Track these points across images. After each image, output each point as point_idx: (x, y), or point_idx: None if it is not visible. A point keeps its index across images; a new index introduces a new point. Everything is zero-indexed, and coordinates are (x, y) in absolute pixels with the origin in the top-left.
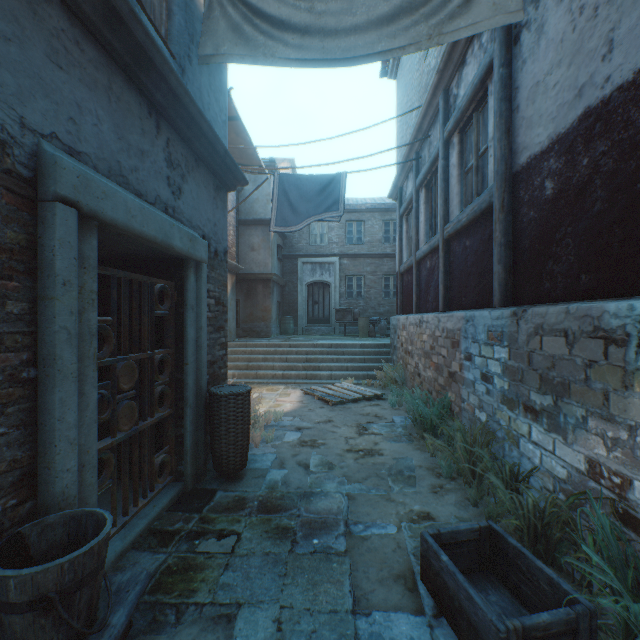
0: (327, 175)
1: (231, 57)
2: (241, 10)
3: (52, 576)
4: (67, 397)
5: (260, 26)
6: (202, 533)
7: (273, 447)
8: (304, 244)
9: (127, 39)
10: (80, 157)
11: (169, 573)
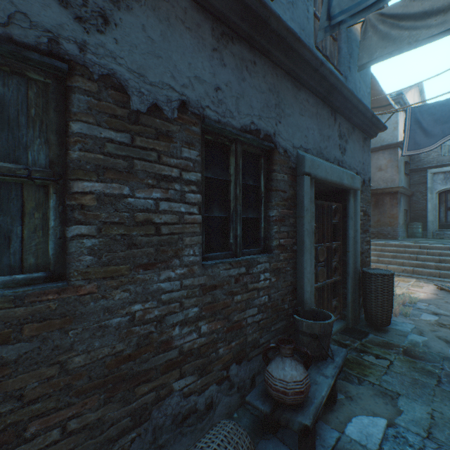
0: None
1: (380, 57)
2: (388, 22)
3: (317, 327)
4: (307, 259)
5: (404, 25)
6: (363, 351)
7: (410, 320)
8: (434, 156)
9: (325, 85)
10: (307, 151)
11: (348, 361)
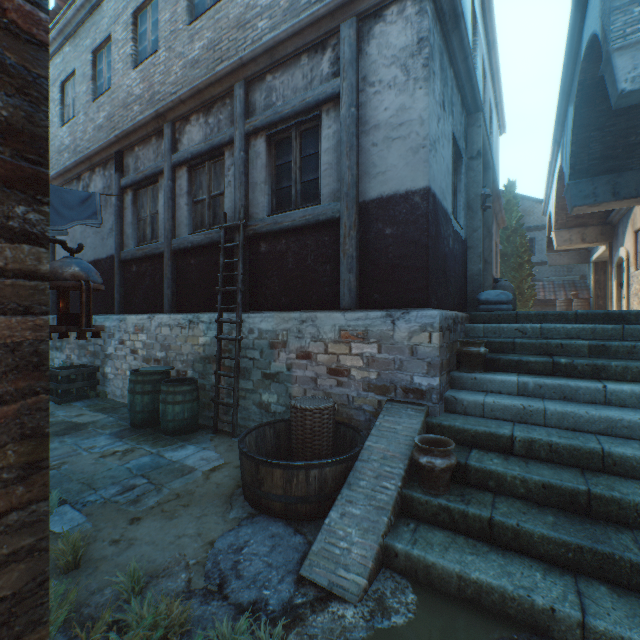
0: None
1: None
2: None
3: None
4: None
5: None
6: None
7: None
8: None
9: None
10: None
11: None
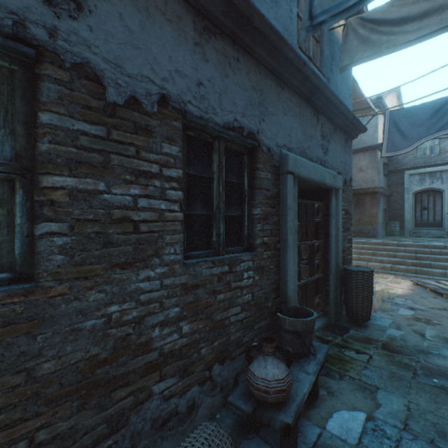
0: (440, 99)
1: (361, 60)
2: (368, 27)
3: (299, 324)
4: (290, 257)
5: (383, 30)
6: (345, 346)
7: (388, 315)
8: (410, 158)
9: (308, 85)
10: (291, 150)
11: (330, 357)
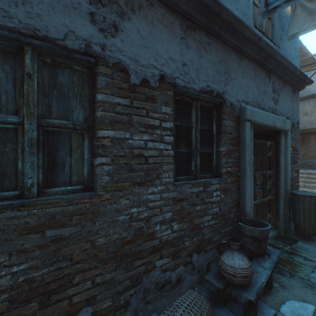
0: None
1: (308, 28)
2: (314, 0)
3: (257, 231)
4: (247, 182)
5: None
6: (293, 253)
7: None
8: None
9: (262, 54)
10: (248, 104)
11: (281, 260)
